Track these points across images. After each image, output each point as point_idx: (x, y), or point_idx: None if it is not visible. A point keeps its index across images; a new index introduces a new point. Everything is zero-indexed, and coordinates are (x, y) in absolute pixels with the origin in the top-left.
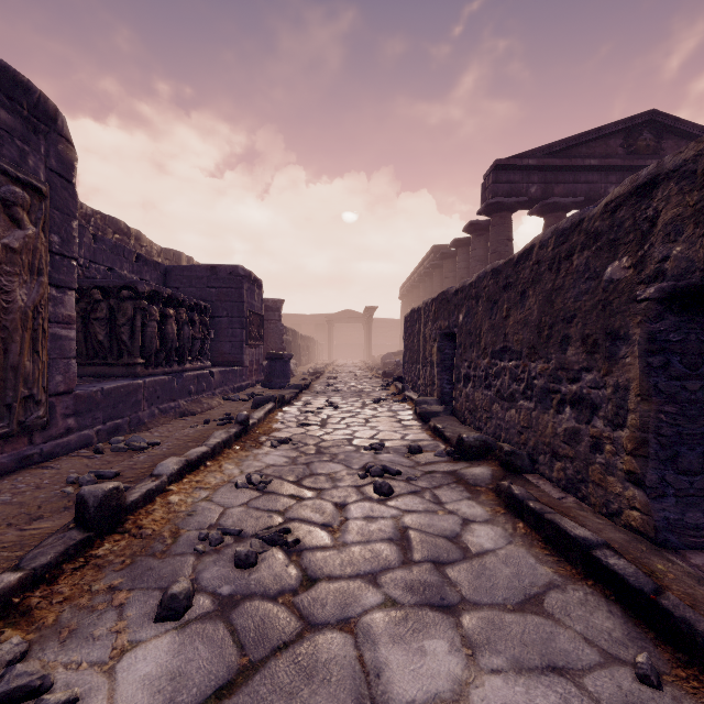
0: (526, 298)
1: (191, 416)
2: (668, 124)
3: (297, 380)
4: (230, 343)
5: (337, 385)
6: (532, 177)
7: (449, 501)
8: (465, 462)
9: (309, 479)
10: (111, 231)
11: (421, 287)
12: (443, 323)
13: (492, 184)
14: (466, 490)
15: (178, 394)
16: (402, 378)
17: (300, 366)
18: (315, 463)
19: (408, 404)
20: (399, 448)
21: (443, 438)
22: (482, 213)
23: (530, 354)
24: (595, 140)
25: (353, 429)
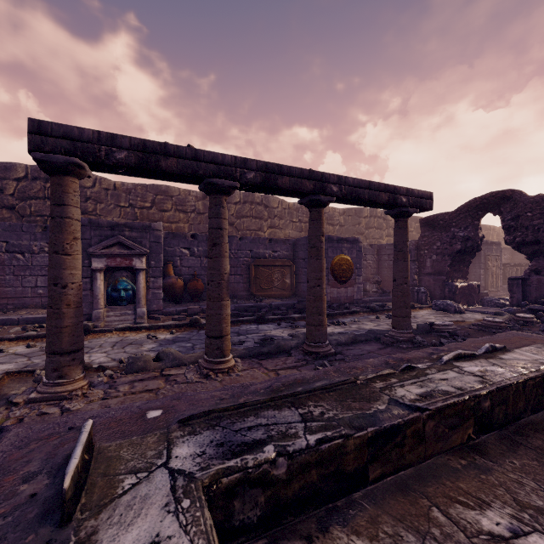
0: None
1: None
2: None
3: None
4: None
5: None
6: None
7: None
8: None
9: None
10: (483, 231)
11: None
12: None
13: None
14: None
15: None
16: None
17: None
18: None
19: None
20: None
21: None
22: None
23: None
24: None
25: None
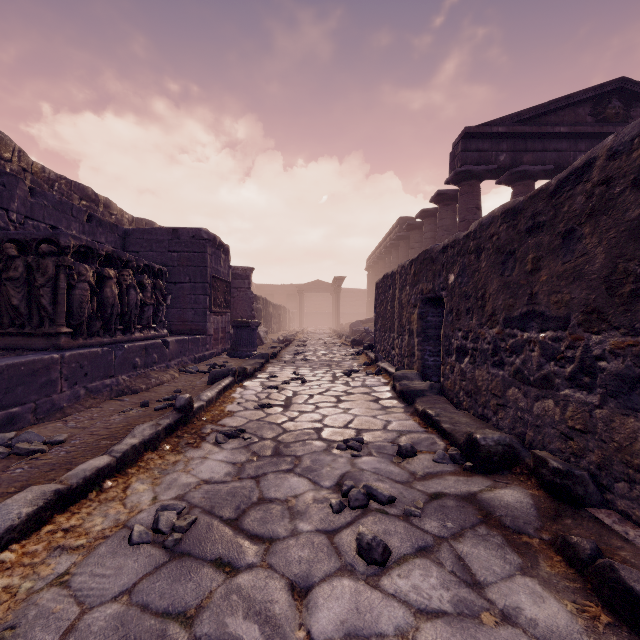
0: (576, 240)
1: (132, 394)
2: (637, 92)
3: (266, 347)
4: (193, 310)
5: (306, 353)
6: (501, 145)
7: (490, 578)
8: (484, 476)
9: (255, 512)
10: (77, 197)
11: (387, 258)
12: (426, 287)
13: (461, 152)
14: (508, 543)
15: (118, 368)
16: (372, 347)
17: (271, 334)
18: (268, 476)
19: (383, 377)
20: (383, 445)
21: (439, 430)
22: (450, 182)
23: (589, 322)
24: (564, 108)
25: (323, 412)
